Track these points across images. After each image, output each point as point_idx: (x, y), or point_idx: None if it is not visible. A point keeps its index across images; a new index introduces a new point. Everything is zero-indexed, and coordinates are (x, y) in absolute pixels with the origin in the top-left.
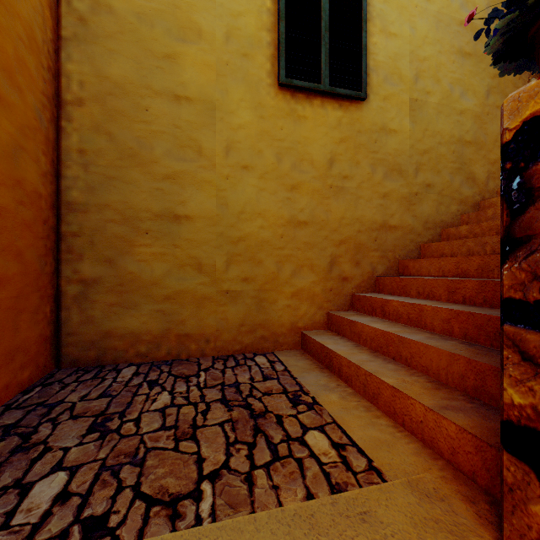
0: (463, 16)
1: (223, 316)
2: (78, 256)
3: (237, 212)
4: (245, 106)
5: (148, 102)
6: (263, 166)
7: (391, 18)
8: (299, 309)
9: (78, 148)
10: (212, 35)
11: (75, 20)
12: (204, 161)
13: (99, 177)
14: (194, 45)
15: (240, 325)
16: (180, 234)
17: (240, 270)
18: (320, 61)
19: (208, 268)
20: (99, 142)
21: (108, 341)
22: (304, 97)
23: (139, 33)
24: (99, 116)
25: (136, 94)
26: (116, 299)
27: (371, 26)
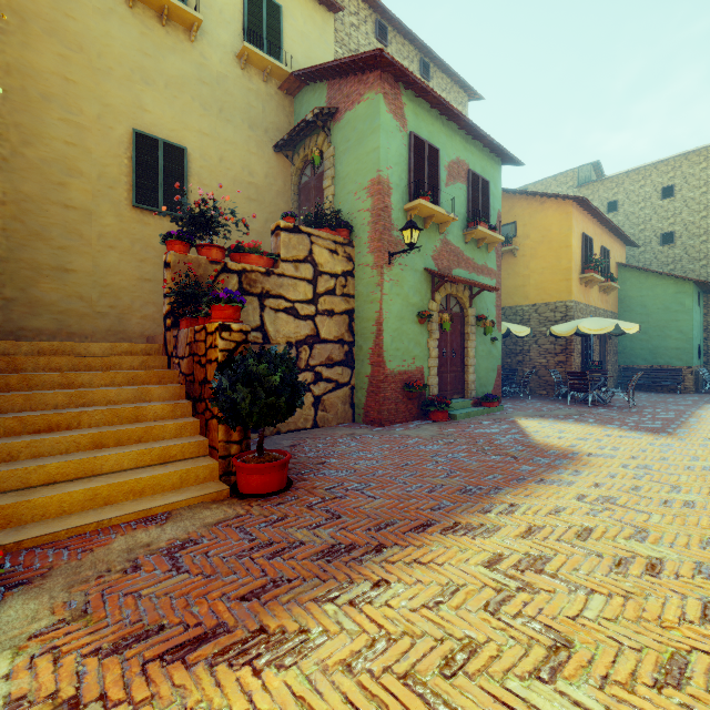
0: (251, 179)
1: (97, 325)
2: (2, 285)
3: (106, 270)
4: (111, 215)
5: (48, 207)
6: (123, 248)
7: (205, 176)
8: (146, 325)
9: (3, 228)
10: (90, 175)
11: (1, 159)
12: (85, 242)
13: (16, 244)
14: (78, 179)
15: (108, 331)
16: (69, 279)
17: (108, 301)
18: (158, 196)
19: (87, 299)
20: (16, 225)
21: (22, 332)
22: (149, 213)
23: (42, 170)
24: (17, 212)
25: (40, 202)
26: (27, 310)
27: (192, 180)
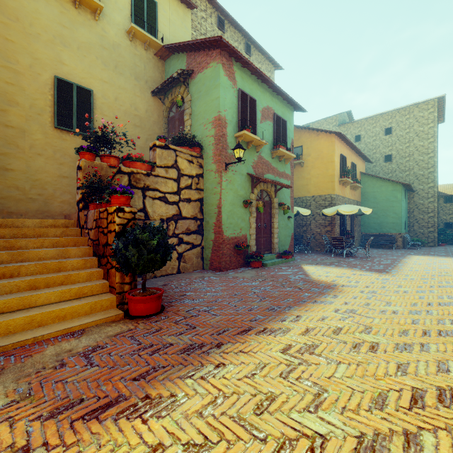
0: (136, 113)
1: (29, 207)
2: None
3: (35, 170)
4: (39, 133)
5: None
6: (48, 155)
7: (105, 109)
8: (64, 207)
9: None
10: (24, 105)
11: None
12: (20, 150)
13: None
14: (15, 108)
15: (37, 211)
16: (8, 175)
17: (37, 191)
18: (73, 121)
19: (22, 189)
20: None
21: None
22: (66, 132)
23: None
24: None
25: None
26: None
27: (96, 111)
